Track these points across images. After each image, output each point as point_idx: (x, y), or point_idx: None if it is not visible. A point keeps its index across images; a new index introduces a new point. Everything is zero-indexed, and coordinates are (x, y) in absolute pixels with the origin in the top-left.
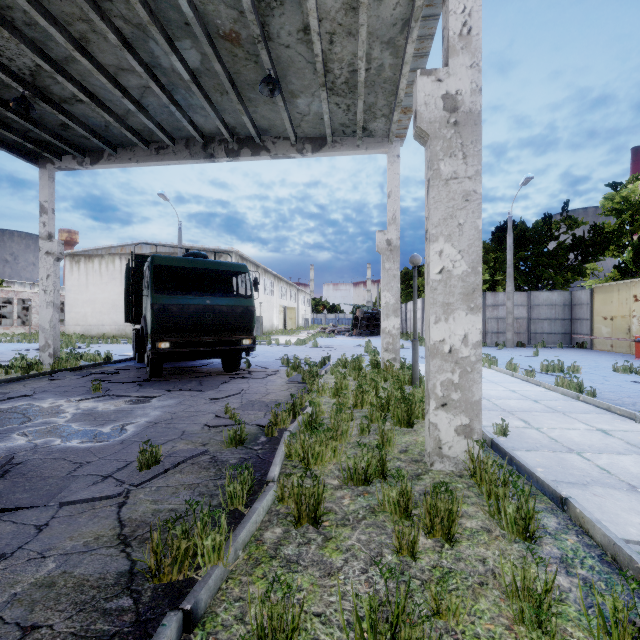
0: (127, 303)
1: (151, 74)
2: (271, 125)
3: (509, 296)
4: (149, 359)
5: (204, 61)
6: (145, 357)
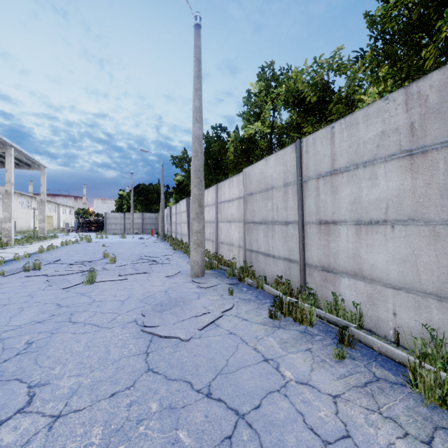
0: None
1: None
2: None
3: (131, 215)
4: None
5: None
6: None
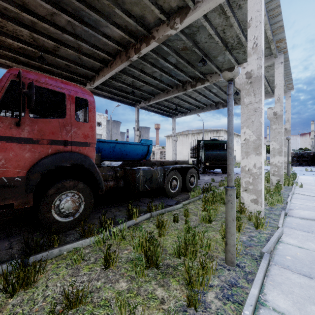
0: (192, 152)
1: (204, 96)
2: (237, 96)
3: None
4: (202, 168)
5: (218, 91)
6: (200, 167)
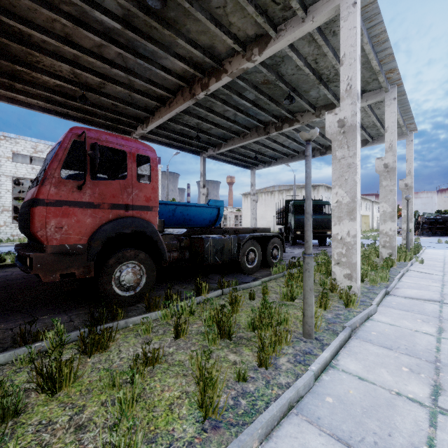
0: (278, 217)
1: (293, 140)
2: None
3: None
4: (292, 238)
5: None
6: (289, 237)
